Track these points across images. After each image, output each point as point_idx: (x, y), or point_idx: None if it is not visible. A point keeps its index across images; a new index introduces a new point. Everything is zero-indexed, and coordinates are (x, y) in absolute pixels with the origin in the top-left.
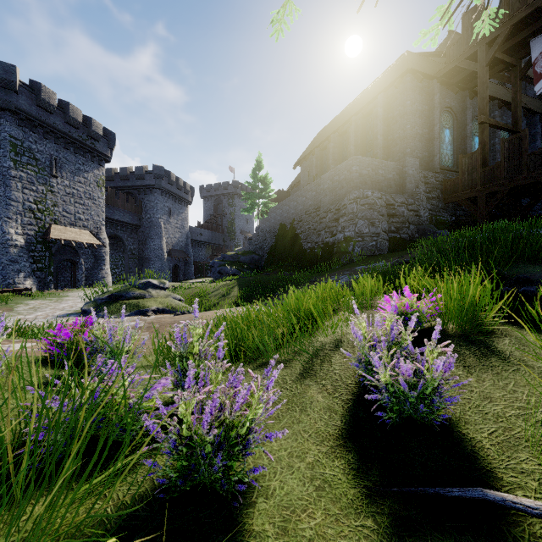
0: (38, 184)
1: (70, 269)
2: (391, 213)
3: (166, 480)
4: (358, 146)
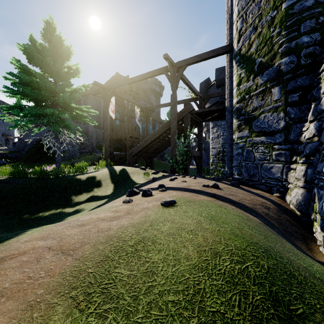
0: None
1: None
2: (82, 143)
3: None
4: None
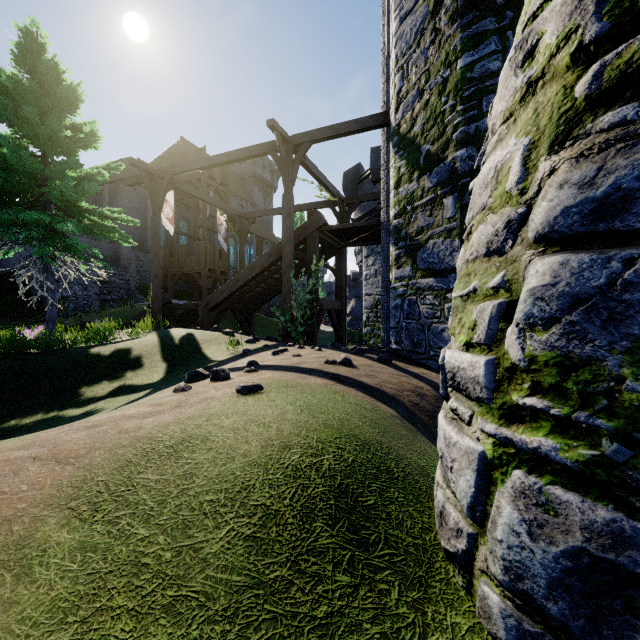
0: None
1: None
2: (105, 281)
3: None
4: None
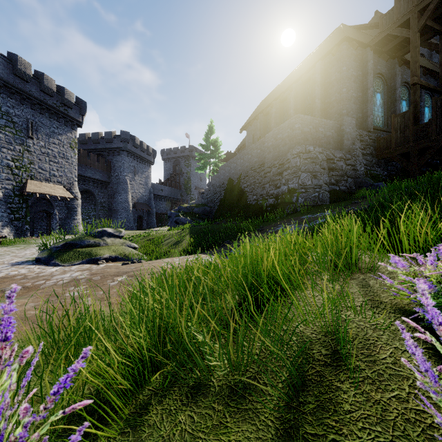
0: (15, 144)
1: (46, 219)
2: (331, 167)
3: None
4: (298, 110)
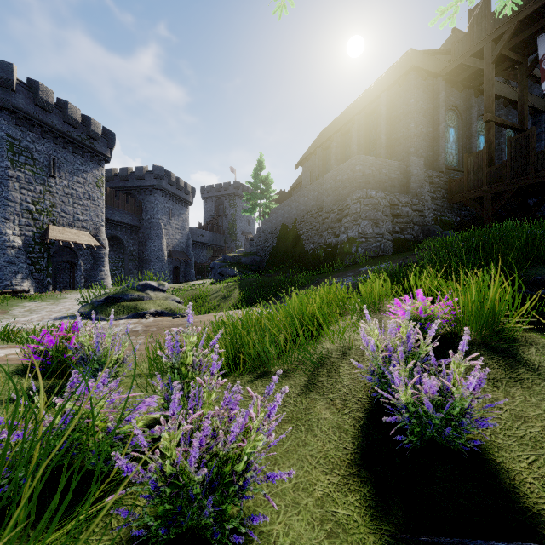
0: (36, 184)
1: (69, 271)
2: (395, 214)
3: (144, 530)
4: (361, 145)
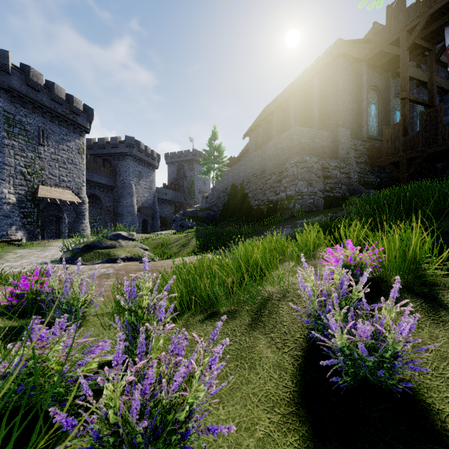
0: (28, 151)
1: (55, 223)
2: (326, 175)
3: None
4: (298, 119)
